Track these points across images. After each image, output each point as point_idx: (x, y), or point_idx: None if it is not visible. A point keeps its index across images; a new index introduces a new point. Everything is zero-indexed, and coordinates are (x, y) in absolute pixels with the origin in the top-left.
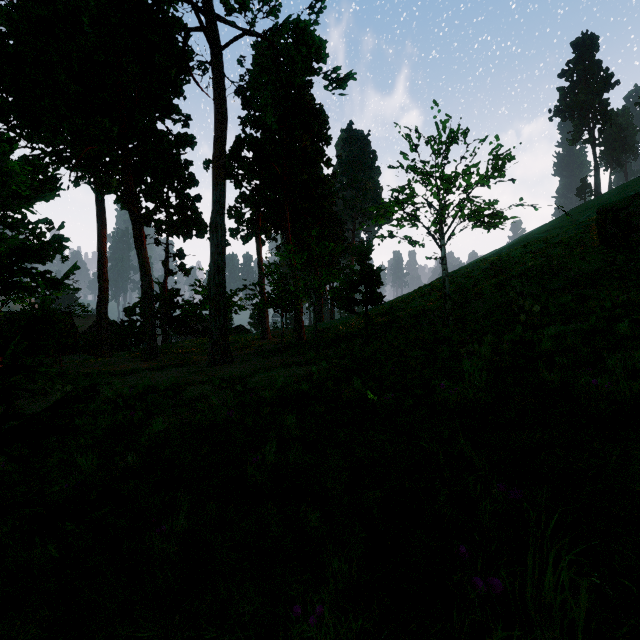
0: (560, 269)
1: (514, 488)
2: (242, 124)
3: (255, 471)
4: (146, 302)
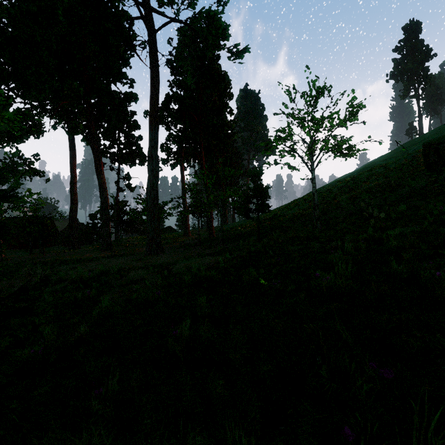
0: (396, 186)
1: (385, 368)
2: (170, 85)
3: (174, 343)
4: (103, 210)
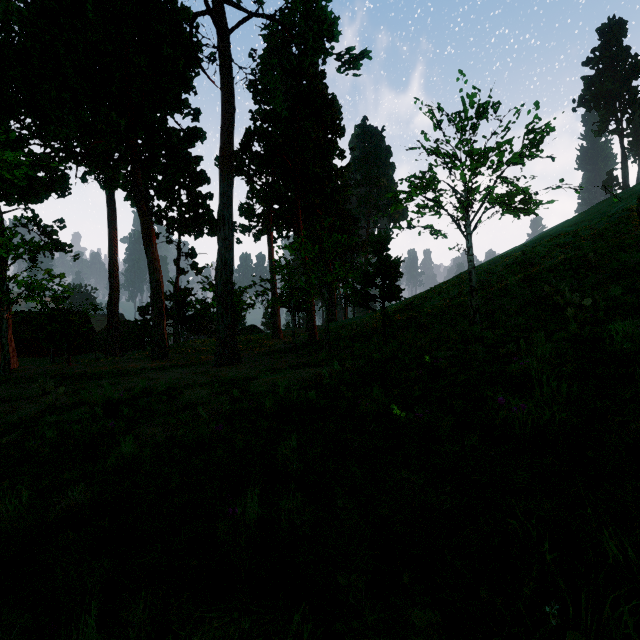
0: (597, 262)
1: None
2: (253, 118)
3: (225, 536)
4: (154, 300)
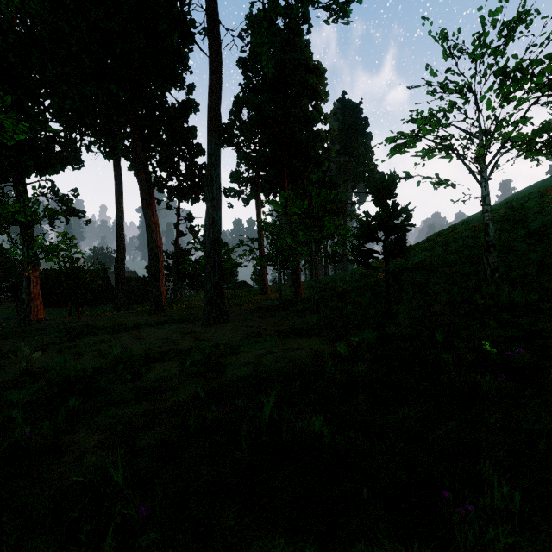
0: None
1: None
2: (242, 91)
3: None
4: (152, 259)
